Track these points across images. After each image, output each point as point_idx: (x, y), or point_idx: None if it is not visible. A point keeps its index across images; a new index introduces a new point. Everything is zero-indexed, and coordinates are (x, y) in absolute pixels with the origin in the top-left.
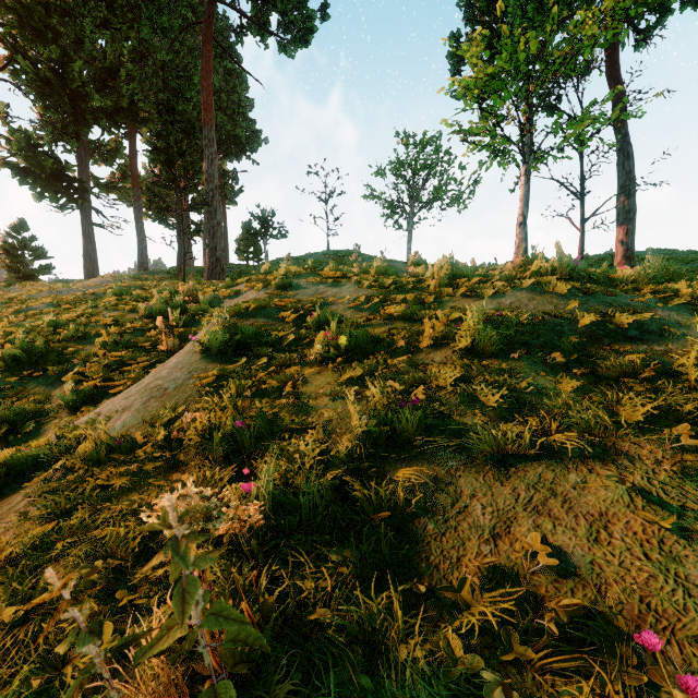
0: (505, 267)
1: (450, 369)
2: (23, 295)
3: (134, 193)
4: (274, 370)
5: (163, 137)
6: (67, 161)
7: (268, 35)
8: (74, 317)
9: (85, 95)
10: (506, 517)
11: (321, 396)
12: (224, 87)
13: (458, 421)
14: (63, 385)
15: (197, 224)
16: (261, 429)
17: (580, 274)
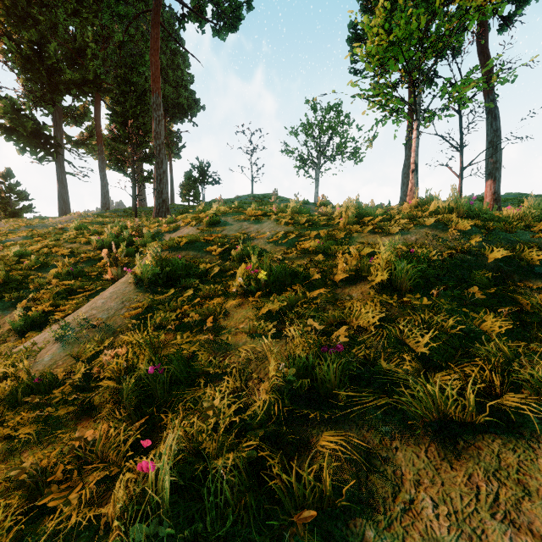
0: (401, 207)
1: (371, 308)
2: (5, 229)
3: (98, 148)
4: (199, 301)
5: (120, 104)
6: (44, 123)
7: (205, 22)
8: (38, 249)
9: (59, 70)
10: (470, 527)
11: (240, 332)
12: (170, 65)
13: (385, 371)
14: (13, 312)
15: (148, 172)
16: (176, 373)
17: (476, 213)
